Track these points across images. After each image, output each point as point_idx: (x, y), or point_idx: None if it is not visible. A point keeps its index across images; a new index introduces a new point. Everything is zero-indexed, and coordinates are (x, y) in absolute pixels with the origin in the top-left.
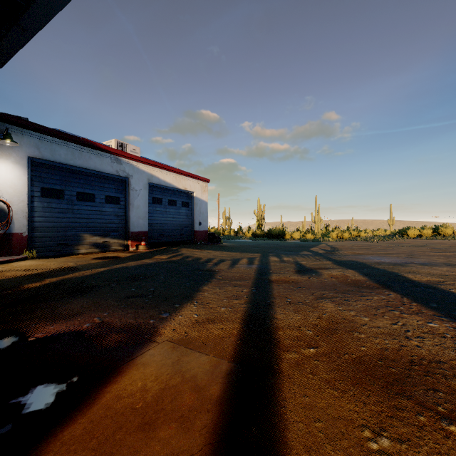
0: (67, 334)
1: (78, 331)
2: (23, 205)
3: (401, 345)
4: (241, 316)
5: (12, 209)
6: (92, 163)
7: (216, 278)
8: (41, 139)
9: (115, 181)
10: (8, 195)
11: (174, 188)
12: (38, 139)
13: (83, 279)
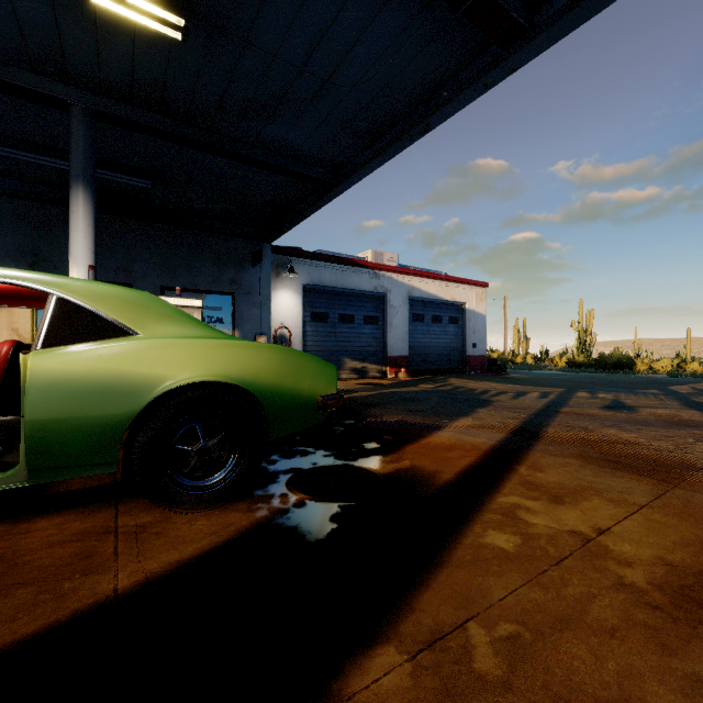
0: (383, 422)
1: (388, 422)
2: (299, 330)
3: (657, 454)
4: (512, 428)
5: (292, 335)
6: (352, 282)
7: (492, 405)
8: (312, 265)
9: (373, 298)
10: (289, 322)
11: (439, 300)
12: (310, 265)
13: (365, 398)
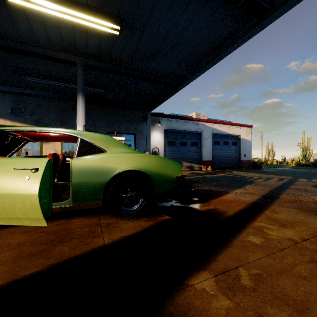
0: (200, 189)
1: (203, 189)
2: (162, 149)
3: None
4: (263, 194)
5: (159, 151)
6: (186, 127)
7: (253, 184)
8: (168, 120)
9: (195, 134)
10: (158, 145)
11: (227, 134)
12: (167, 120)
13: (192, 179)
